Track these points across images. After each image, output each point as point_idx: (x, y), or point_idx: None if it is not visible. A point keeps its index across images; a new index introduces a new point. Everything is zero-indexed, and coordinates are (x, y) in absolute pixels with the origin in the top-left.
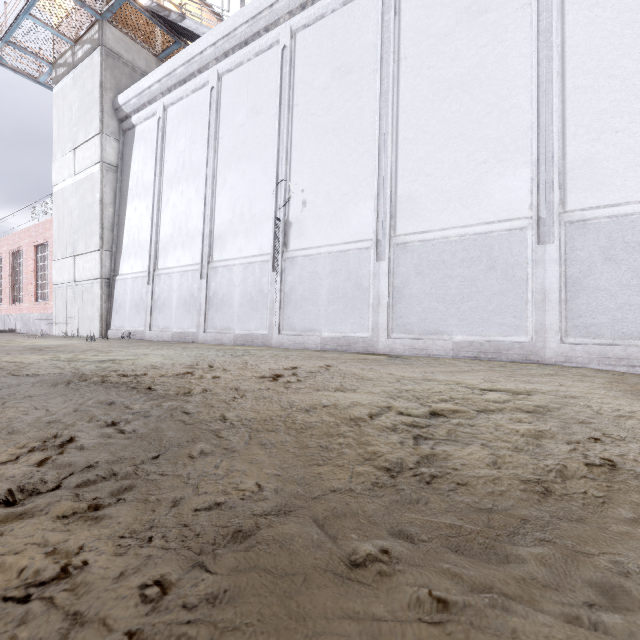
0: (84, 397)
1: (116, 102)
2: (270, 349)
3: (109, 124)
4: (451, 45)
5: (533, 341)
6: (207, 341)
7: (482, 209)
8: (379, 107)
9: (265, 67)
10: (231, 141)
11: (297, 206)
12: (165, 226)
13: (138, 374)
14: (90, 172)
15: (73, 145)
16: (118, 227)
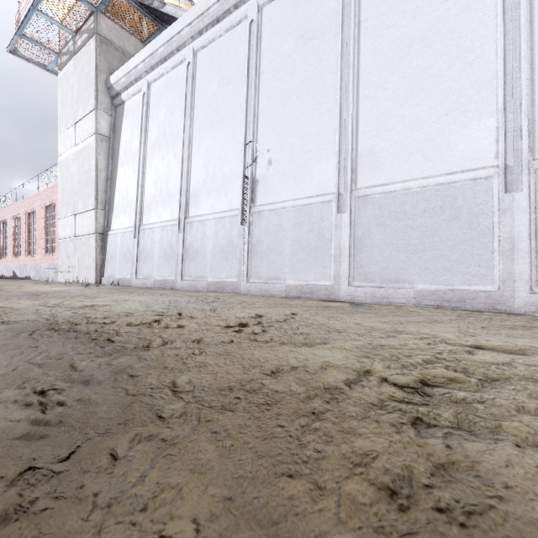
0: (37, 351)
1: (108, 82)
2: (238, 296)
3: (103, 101)
4: (411, 3)
5: (500, 290)
6: (184, 288)
7: (444, 160)
8: (340, 68)
9: (235, 41)
10: (205, 109)
11: (263, 165)
12: (149, 187)
13: (107, 322)
14: (87, 143)
15: (74, 120)
16: (110, 189)
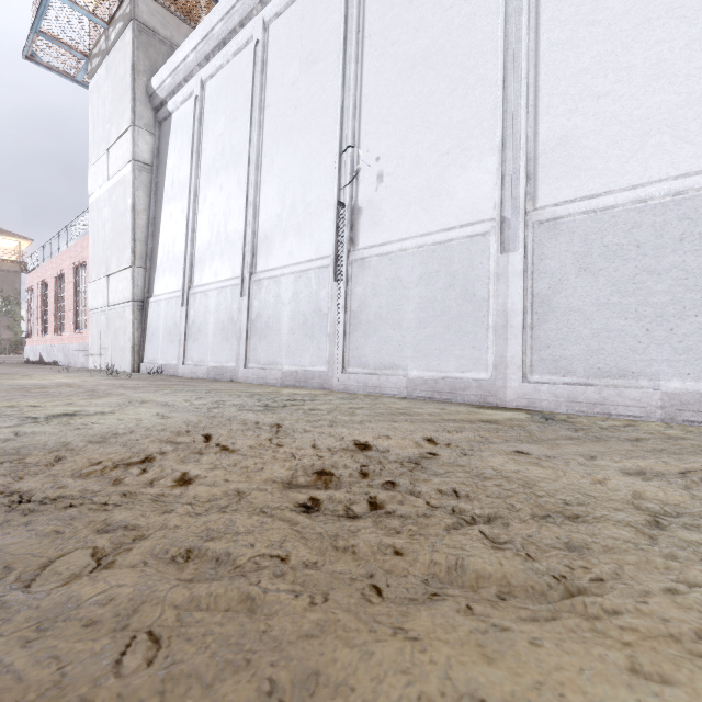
0: None
1: (150, 87)
2: (329, 395)
3: (142, 114)
4: None
5: None
6: (248, 380)
7: None
8: (504, 1)
9: None
10: (280, 108)
11: (369, 183)
12: (202, 232)
13: (40, 464)
14: (122, 174)
15: (106, 145)
16: (153, 238)
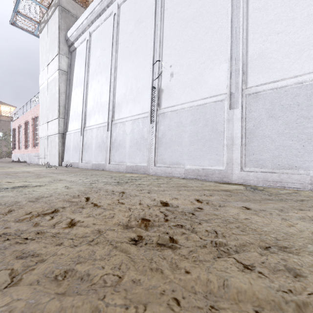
0: None
1: (66, 36)
2: (148, 177)
3: (63, 49)
4: None
5: None
6: (110, 169)
7: None
8: None
9: None
10: (125, 44)
11: (167, 77)
12: (89, 101)
13: None
14: (54, 76)
15: (47, 63)
16: (68, 105)
